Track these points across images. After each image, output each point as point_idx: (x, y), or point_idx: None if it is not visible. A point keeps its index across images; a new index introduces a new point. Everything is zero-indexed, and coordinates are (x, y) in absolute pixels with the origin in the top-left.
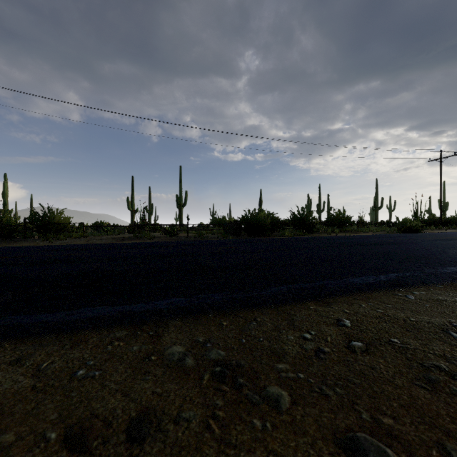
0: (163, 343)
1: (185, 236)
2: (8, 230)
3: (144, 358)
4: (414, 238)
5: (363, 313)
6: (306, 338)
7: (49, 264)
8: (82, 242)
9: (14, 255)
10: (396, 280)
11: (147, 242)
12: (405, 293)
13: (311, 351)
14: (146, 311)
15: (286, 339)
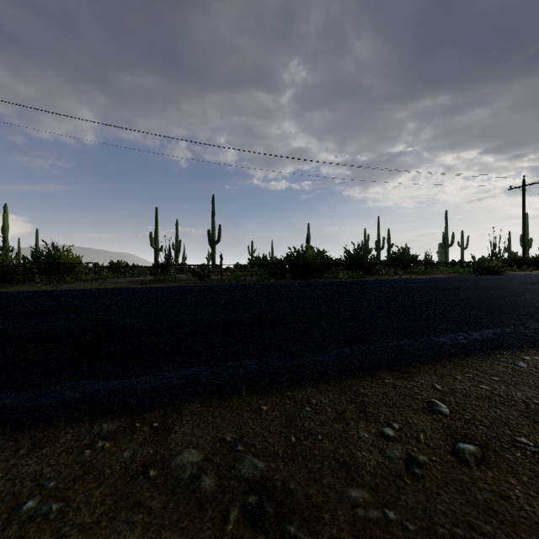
0: (170, 445)
1: (218, 279)
2: (5, 272)
3: (138, 472)
4: (497, 282)
5: (462, 390)
6: (387, 435)
7: (42, 315)
8: (93, 286)
9: (3, 302)
10: (496, 340)
11: (171, 286)
12: (512, 359)
13: (399, 462)
14: (151, 389)
15: (357, 438)
